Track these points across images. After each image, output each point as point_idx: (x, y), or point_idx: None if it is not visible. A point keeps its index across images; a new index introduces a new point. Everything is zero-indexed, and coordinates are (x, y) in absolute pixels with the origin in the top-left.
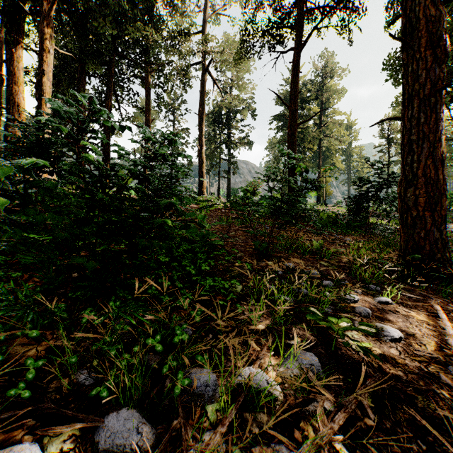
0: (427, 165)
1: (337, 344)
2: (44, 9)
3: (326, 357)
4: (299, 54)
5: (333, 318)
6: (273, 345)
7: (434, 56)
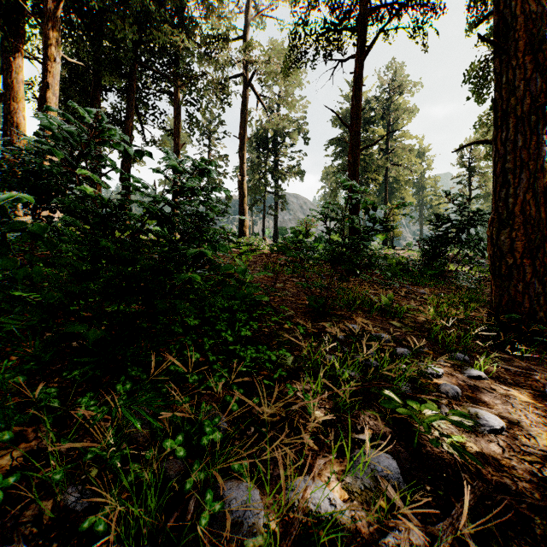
0: (526, 200)
1: (419, 438)
2: (48, 8)
3: (407, 458)
4: (362, 64)
5: (413, 402)
6: (336, 445)
7: (535, 63)
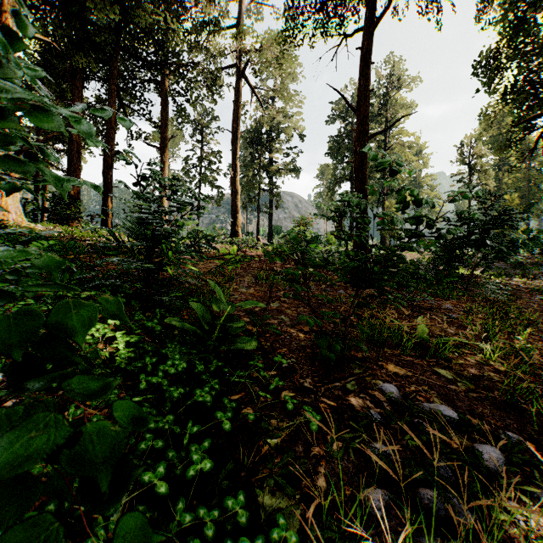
0: None
1: None
2: None
3: None
4: (370, 36)
5: None
6: None
7: None
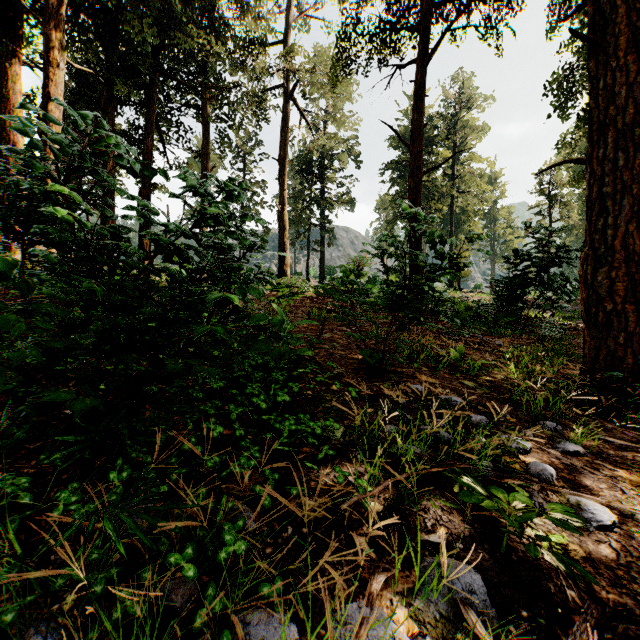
0: (629, 232)
1: (508, 538)
2: (50, 3)
3: (493, 569)
4: (425, 70)
5: (498, 490)
6: (401, 555)
7: (639, 63)
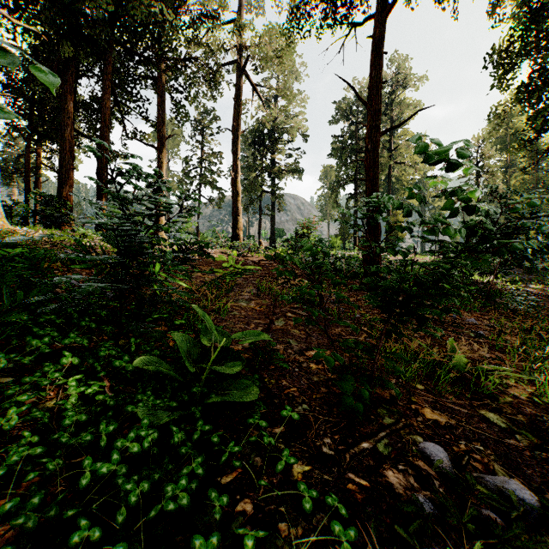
0: None
1: None
2: None
3: None
4: (383, 23)
5: None
6: None
7: None
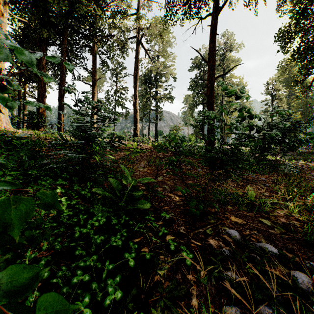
0: None
1: None
2: None
3: None
4: (216, 18)
5: None
6: None
7: None
